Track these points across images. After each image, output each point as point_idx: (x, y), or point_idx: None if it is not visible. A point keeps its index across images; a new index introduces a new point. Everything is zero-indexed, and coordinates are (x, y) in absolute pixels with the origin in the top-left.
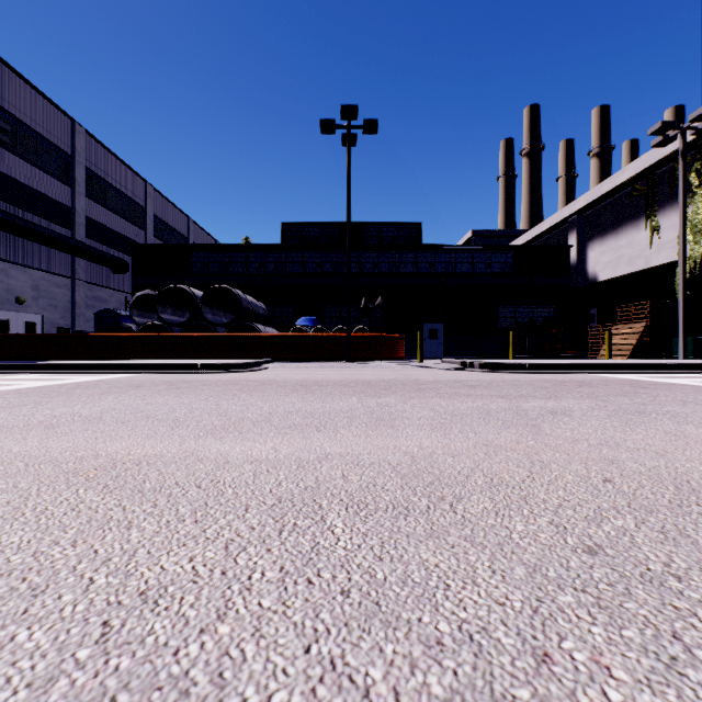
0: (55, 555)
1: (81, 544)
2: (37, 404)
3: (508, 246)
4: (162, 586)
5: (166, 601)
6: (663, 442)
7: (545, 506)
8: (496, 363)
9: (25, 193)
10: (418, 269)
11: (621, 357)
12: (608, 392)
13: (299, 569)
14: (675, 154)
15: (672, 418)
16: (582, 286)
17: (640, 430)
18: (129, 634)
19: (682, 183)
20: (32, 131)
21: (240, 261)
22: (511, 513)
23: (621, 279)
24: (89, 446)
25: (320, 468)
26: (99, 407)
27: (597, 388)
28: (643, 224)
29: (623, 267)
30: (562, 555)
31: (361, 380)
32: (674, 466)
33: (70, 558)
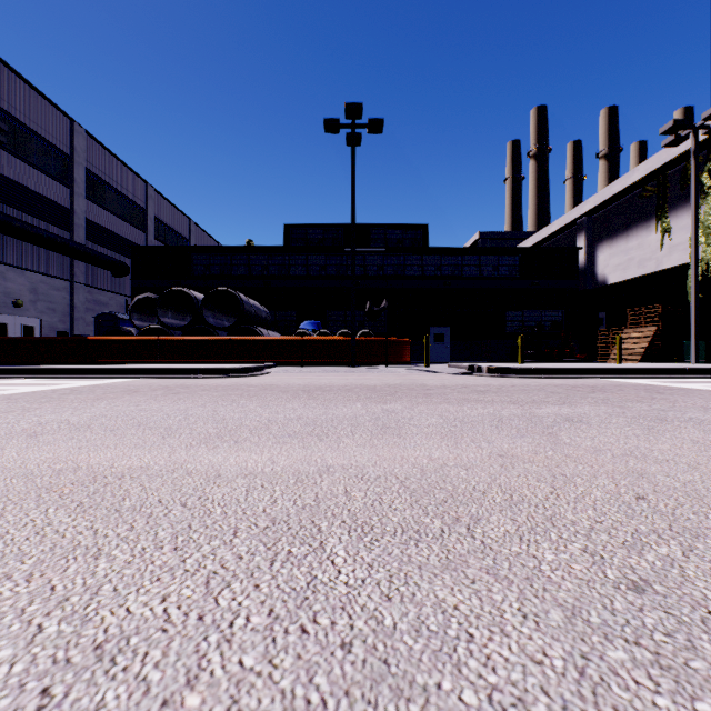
0: (3, 593)
1: (37, 578)
2: (25, 410)
3: (516, 248)
4: (124, 636)
5: (125, 658)
6: (692, 453)
7: (575, 529)
8: (504, 368)
9: (23, 194)
10: (424, 272)
11: (632, 361)
12: (623, 397)
13: (292, 613)
14: (686, 153)
15: (697, 426)
16: (592, 289)
17: (665, 439)
18: (72, 708)
19: (695, 183)
20: (30, 130)
21: (243, 264)
22: (538, 538)
23: (631, 282)
24: (70, 458)
25: (321, 483)
26: (89, 414)
27: (611, 394)
28: (654, 225)
29: (633, 269)
30: (603, 593)
31: (366, 385)
32: (710, 481)
33: (20, 598)
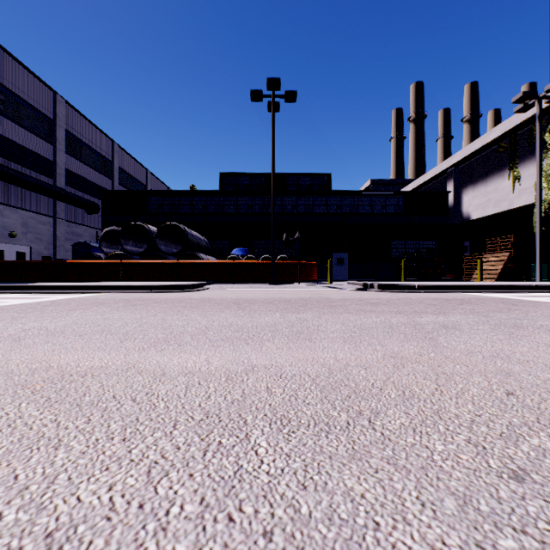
0: None
1: (4, 468)
2: (13, 319)
3: (399, 192)
4: (73, 524)
5: (71, 547)
6: (547, 354)
7: (459, 421)
8: (391, 285)
9: (16, 150)
10: (328, 210)
11: (490, 279)
12: (486, 308)
13: (220, 501)
14: (532, 118)
15: (547, 331)
16: (458, 224)
17: (523, 343)
18: None
19: (539, 141)
20: (22, 100)
21: (187, 204)
22: (428, 430)
23: (489, 218)
24: (44, 358)
25: (247, 381)
26: (64, 322)
27: (476, 305)
28: (507, 174)
29: (491, 208)
30: (489, 482)
31: (283, 298)
32: None
33: None
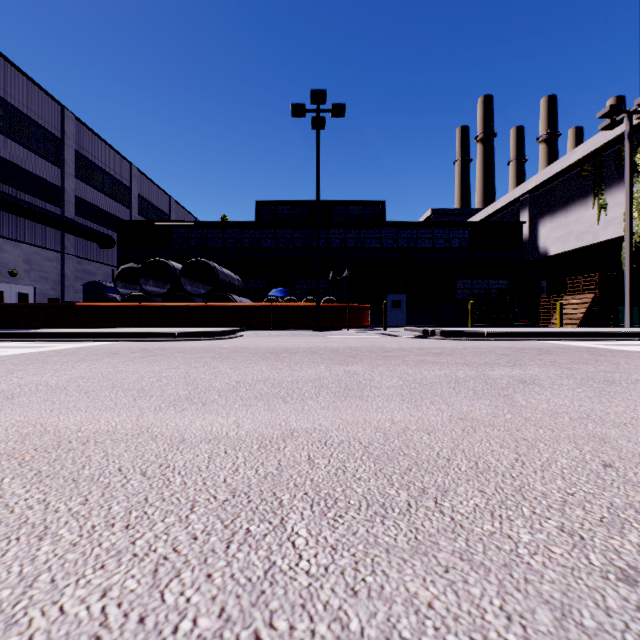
0: None
1: None
2: (9, 372)
3: (465, 223)
4: None
5: None
6: None
7: (547, 502)
8: (456, 331)
9: (18, 173)
10: (382, 244)
11: (571, 325)
12: (569, 359)
13: (245, 613)
14: (621, 136)
15: None
16: (534, 260)
17: (617, 401)
18: None
19: (629, 163)
20: (24, 116)
21: (218, 237)
22: (510, 514)
23: (570, 253)
24: (40, 421)
25: (284, 449)
26: (68, 375)
27: (557, 356)
28: (591, 202)
29: (572, 242)
30: (592, 586)
31: (329, 347)
32: None
33: None
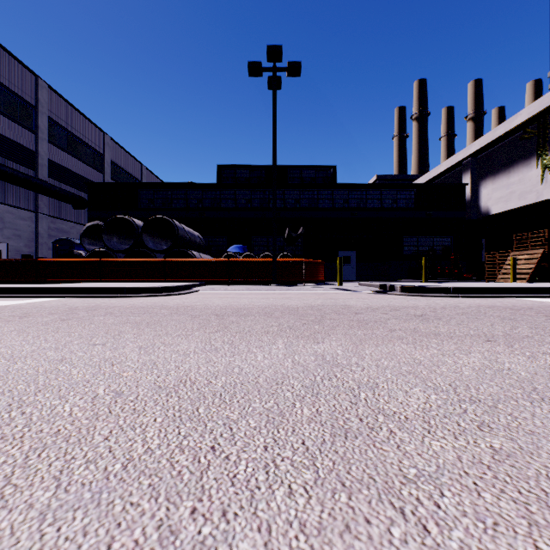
0: None
1: None
2: None
3: (412, 184)
4: None
5: None
6: None
7: None
8: (419, 287)
9: None
10: (334, 204)
11: (520, 280)
12: None
13: None
14: None
15: None
16: (476, 219)
17: None
18: None
19: None
20: None
21: (181, 198)
22: None
23: (511, 212)
24: None
25: None
26: None
27: None
28: (534, 162)
29: (515, 201)
30: None
31: (287, 306)
32: None
33: None
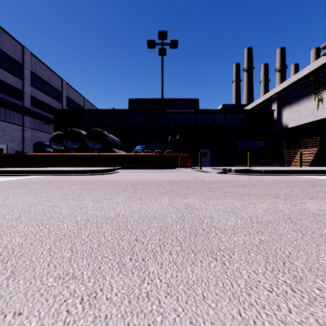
0: None
1: None
2: None
3: (242, 110)
4: None
5: None
6: None
7: None
8: (245, 169)
9: None
10: (197, 121)
11: (304, 166)
12: None
13: None
14: None
15: None
16: (280, 130)
17: None
18: None
19: None
20: (1, 50)
21: (108, 118)
22: None
23: (300, 126)
24: None
25: None
26: None
27: None
28: (313, 97)
29: (302, 120)
30: None
31: (169, 180)
32: None
33: None
